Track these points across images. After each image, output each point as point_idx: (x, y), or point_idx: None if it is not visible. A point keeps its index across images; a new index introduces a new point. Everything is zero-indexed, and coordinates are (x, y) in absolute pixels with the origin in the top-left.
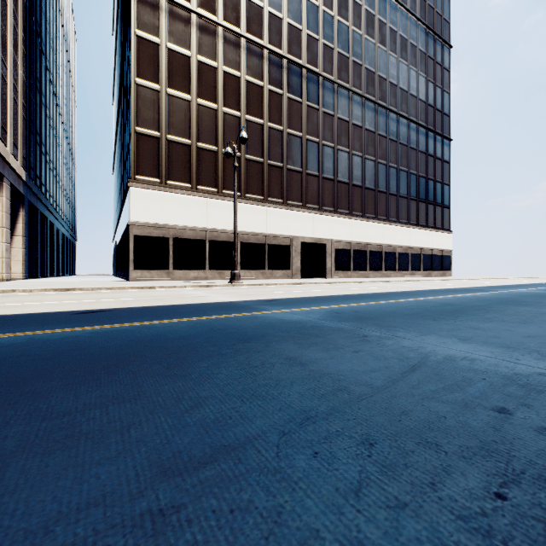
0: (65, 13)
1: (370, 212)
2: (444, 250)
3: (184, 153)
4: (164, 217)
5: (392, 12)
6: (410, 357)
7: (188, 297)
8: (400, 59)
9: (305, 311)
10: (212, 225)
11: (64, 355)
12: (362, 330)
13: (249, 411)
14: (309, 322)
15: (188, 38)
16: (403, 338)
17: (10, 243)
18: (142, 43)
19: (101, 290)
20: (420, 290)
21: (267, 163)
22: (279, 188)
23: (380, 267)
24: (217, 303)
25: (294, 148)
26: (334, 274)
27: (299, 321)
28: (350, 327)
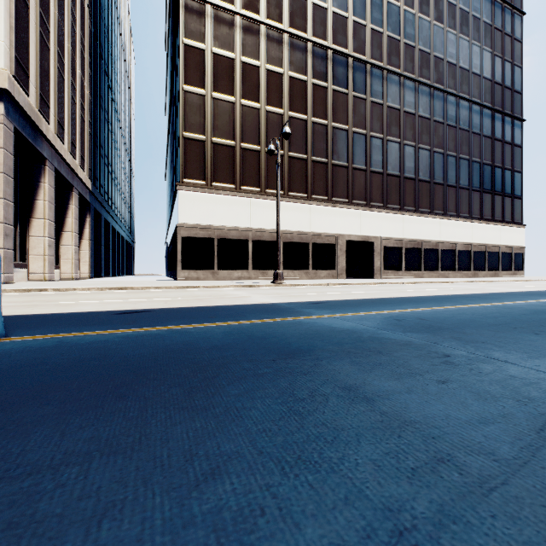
0: (125, 36)
1: (424, 206)
2: (514, 247)
3: (228, 154)
4: (209, 218)
5: None
6: (535, 398)
7: (229, 297)
8: (460, 35)
9: (358, 317)
10: (256, 225)
11: (81, 365)
12: (438, 346)
13: (294, 498)
14: (365, 332)
15: (232, 41)
16: (504, 361)
17: (79, 246)
18: (189, 51)
19: (149, 289)
20: (492, 293)
21: (311, 159)
22: (323, 184)
23: (436, 266)
24: (259, 305)
25: (340, 141)
26: (384, 274)
27: (353, 329)
28: (420, 340)
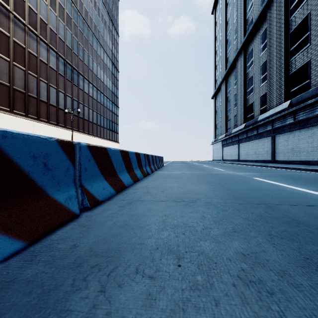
0: None
1: (95, 133)
2: None
3: (22, 97)
4: (12, 129)
5: (102, 52)
6: None
7: None
8: (104, 72)
9: None
10: None
11: None
12: None
13: None
14: None
15: (24, 38)
16: None
17: None
18: (0, 34)
19: None
20: None
21: (58, 107)
22: (63, 119)
23: None
24: None
25: (69, 102)
26: None
27: None
28: None
